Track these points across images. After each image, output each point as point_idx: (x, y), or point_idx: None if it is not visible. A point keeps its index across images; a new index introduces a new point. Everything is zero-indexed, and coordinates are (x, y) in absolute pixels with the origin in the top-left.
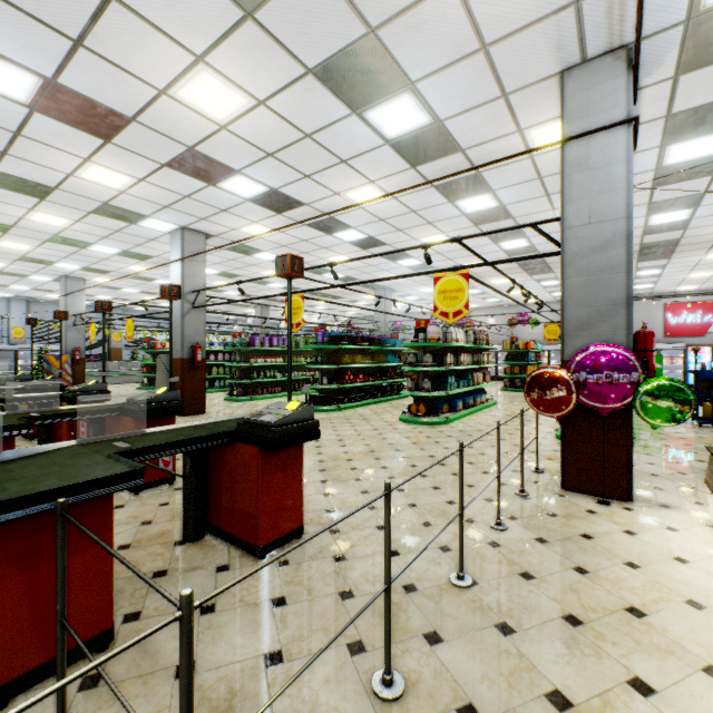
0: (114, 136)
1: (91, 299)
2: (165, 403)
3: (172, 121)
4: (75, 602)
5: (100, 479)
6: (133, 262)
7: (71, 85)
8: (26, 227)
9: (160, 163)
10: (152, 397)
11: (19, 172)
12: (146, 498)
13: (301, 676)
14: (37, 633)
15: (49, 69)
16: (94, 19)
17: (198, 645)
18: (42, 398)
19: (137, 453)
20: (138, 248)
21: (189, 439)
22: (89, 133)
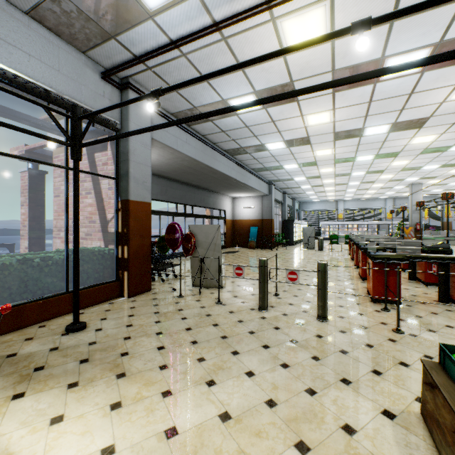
0: (422, 125)
1: (428, 192)
2: (440, 249)
3: (451, 108)
4: (390, 289)
5: (395, 258)
6: (450, 169)
7: (401, 120)
8: (389, 169)
9: (451, 123)
10: (433, 245)
11: (385, 151)
12: (429, 288)
13: (454, 331)
14: (381, 291)
15: (393, 120)
16: (406, 102)
17: (425, 316)
18: (392, 244)
19: (411, 258)
20: (451, 161)
21: (433, 257)
22: (411, 129)
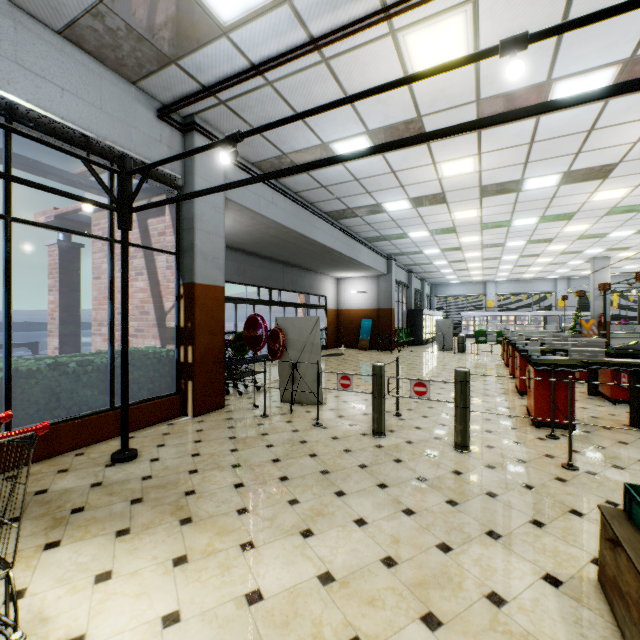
0: (608, 175)
1: (618, 270)
2: (633, 351)
3: None
4: (559, 407)
5: (567, 365)
6: None
7: (577, 168)
8: (561, 236)
9: None
10: (623, 346)
11: (554, 212)
12: (618, 407)
13: None
14: (547, 411)
15: (564, 169)
16: (583, 142)
17: (609, 446)
18: (565, 344)
19: (590, 364)
20: None
21: (622, 364)
22: (591, 180)
